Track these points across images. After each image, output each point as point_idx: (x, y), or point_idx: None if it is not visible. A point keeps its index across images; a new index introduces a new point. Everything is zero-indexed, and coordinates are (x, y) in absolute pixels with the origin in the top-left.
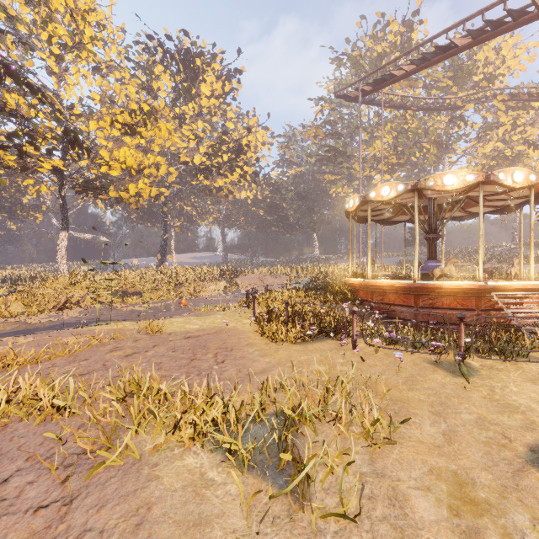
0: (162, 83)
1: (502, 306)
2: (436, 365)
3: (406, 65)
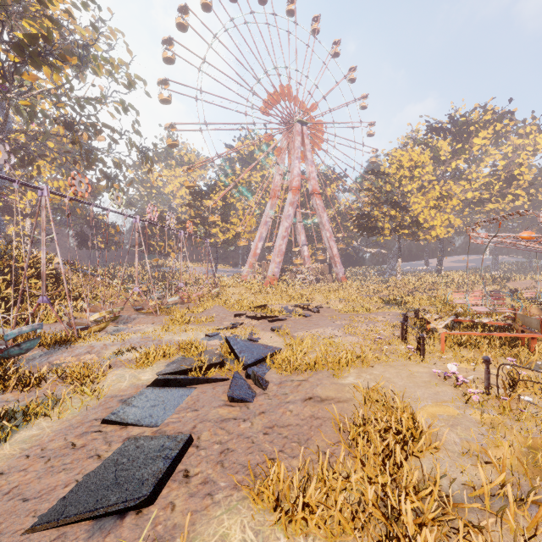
0: (443, 152)
1: None
2: None
3: None
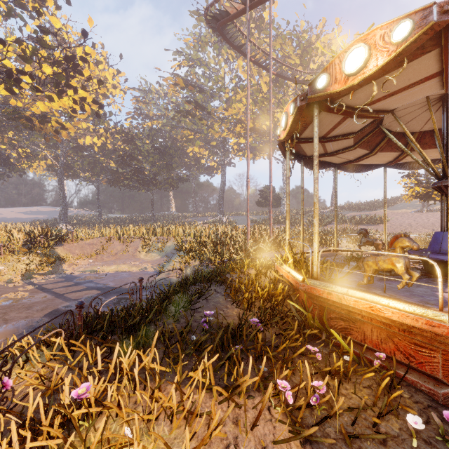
0: None
1: None
2: None
3: None
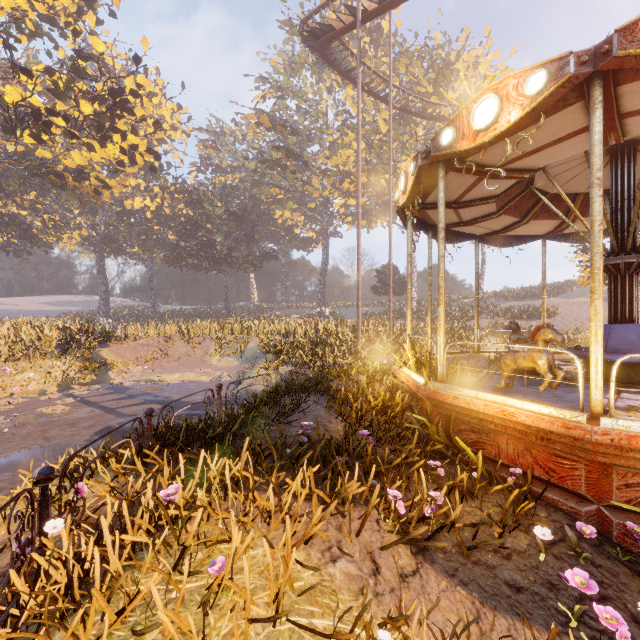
0: None
1: None
2: None
3: None
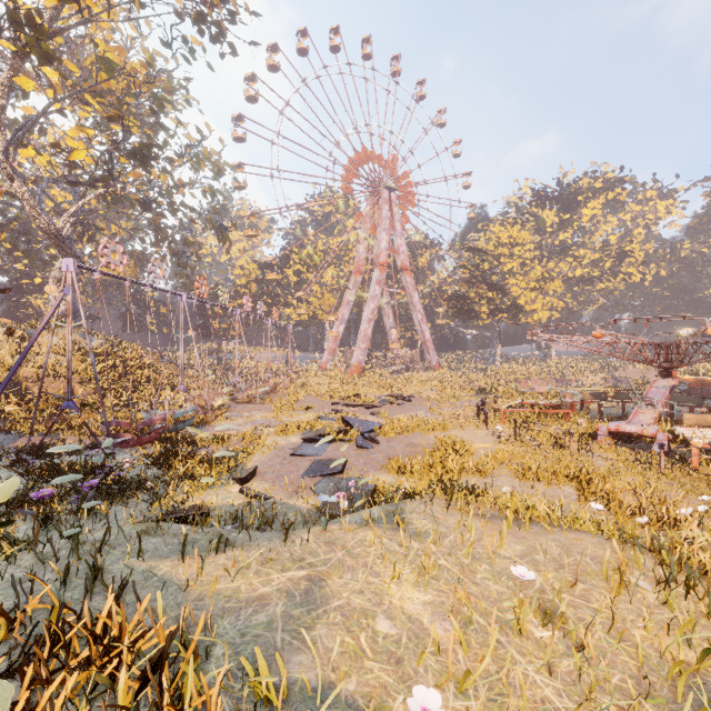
0: (549, 224)
1: None
2: None
3: None
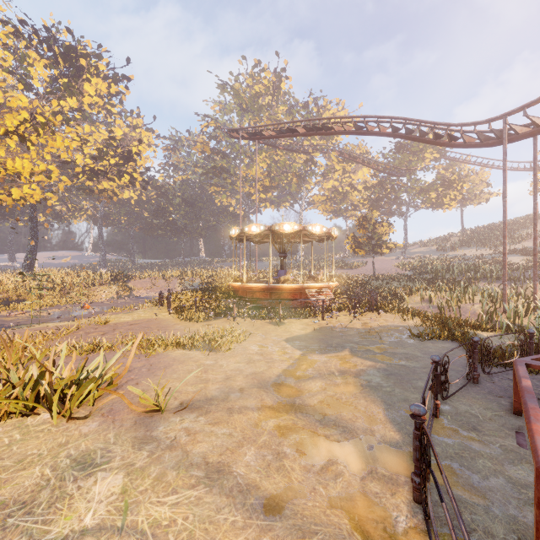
0: (37, 73)
1: (309, 296)
2: (270, 323)
3: (271, 131)
